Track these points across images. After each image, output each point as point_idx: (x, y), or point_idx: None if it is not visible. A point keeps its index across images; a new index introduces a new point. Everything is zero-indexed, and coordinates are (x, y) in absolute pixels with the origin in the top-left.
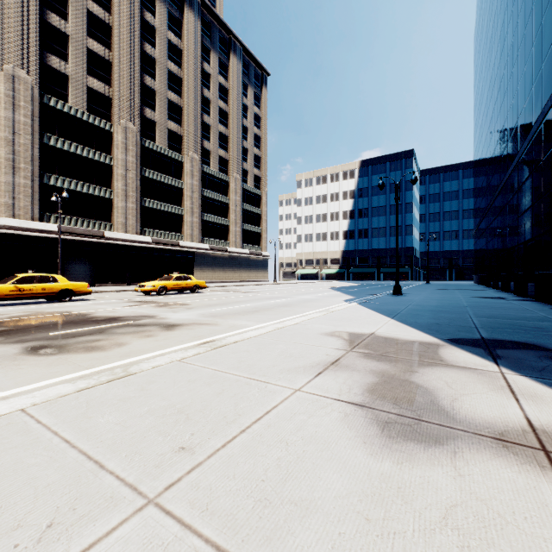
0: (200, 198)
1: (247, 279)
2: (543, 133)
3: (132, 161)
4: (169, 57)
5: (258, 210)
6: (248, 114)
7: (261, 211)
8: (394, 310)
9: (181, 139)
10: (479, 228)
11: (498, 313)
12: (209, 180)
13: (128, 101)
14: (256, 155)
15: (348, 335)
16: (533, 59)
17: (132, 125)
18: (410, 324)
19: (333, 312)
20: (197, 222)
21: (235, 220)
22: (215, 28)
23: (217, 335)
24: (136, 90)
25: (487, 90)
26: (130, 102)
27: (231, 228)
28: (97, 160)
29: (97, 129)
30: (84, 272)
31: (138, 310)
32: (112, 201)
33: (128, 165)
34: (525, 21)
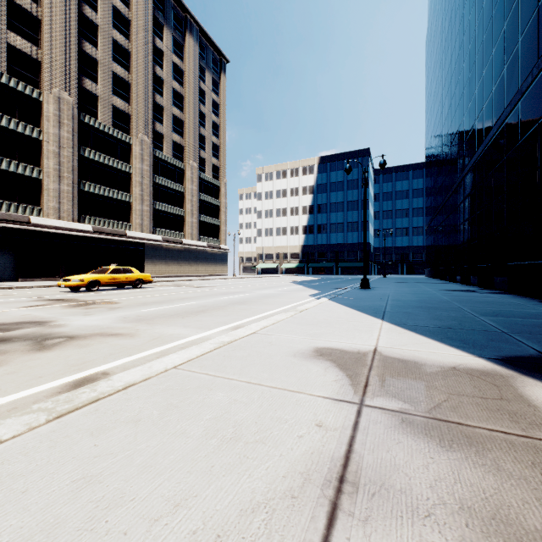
0: (151, 185)
1: (204, 273)
2: (521, 113)
3: (67, 137)
4: (114, 25)
5: (216, 201)
6: (206, 100)
7: (220, 203)
8: (376, 307)
9: (129, 118)
10: (433, 224)
11: (498, 309)
12: (162, 166)
13: (63, 67)
14: (214, 144)
15: (339, 355)
16: (505, 38)
17: (67, 96)
18: (414, 330)
19: (303, 312)
20: (148, 210)
21: (192, 210)
22: (168, 2)
23: (118, 360)
24: (73, 57)
25: (442, 88)
26: (65, 69)
27: (187, 219)
28: (21, 133)
29: (22, 96)
30: (3, 264)
31: (35, 312)
32: (41, 182)
33: (63, 141)
34: (494, 3)
